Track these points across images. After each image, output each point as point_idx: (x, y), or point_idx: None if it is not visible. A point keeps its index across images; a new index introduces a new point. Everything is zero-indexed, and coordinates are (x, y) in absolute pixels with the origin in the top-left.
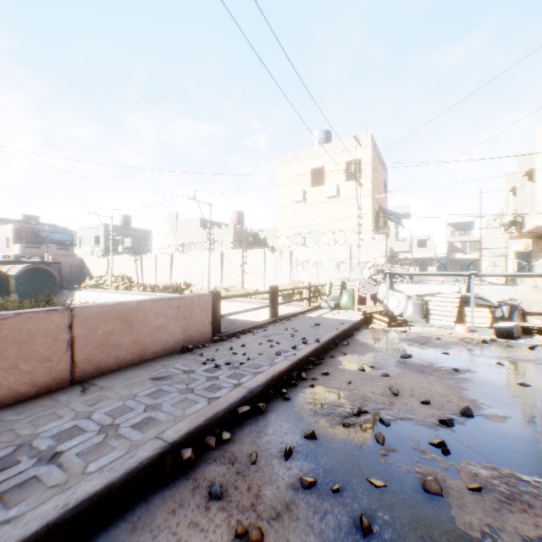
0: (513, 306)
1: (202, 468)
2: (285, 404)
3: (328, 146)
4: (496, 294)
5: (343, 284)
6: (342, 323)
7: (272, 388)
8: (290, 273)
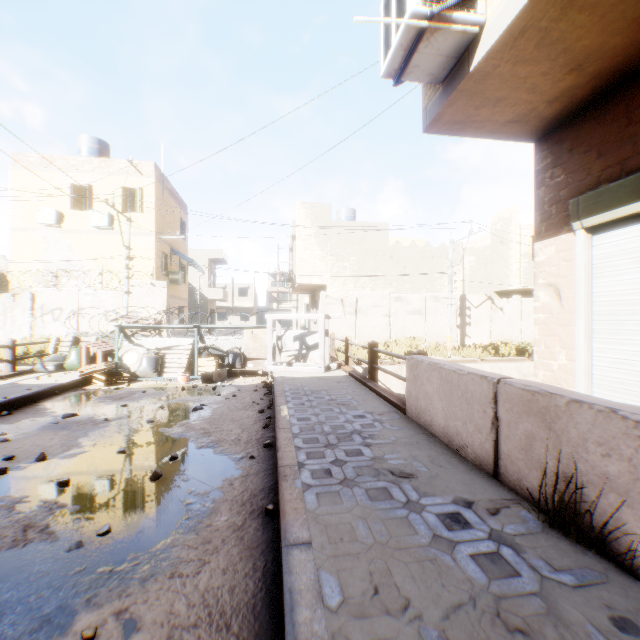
0: (237, 354)
1: None
2: None
3: (98, 160)
4: (230, 344)
5: (76, 339)
6: (30, 389)
7: None
8: (32, 326)
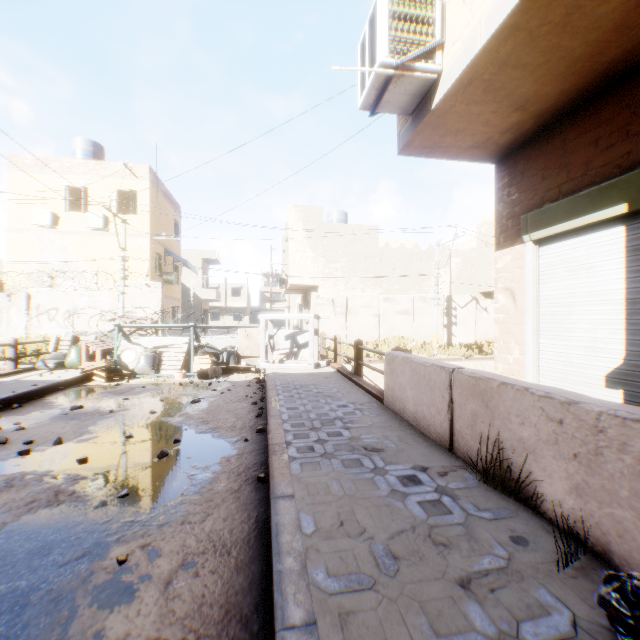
0: (231, 352)
1: None
2: None
3: (93, 163)
4: (225, 342)
5: (75, 338)
6: (36, 385)
7: None
8: (27, 326)
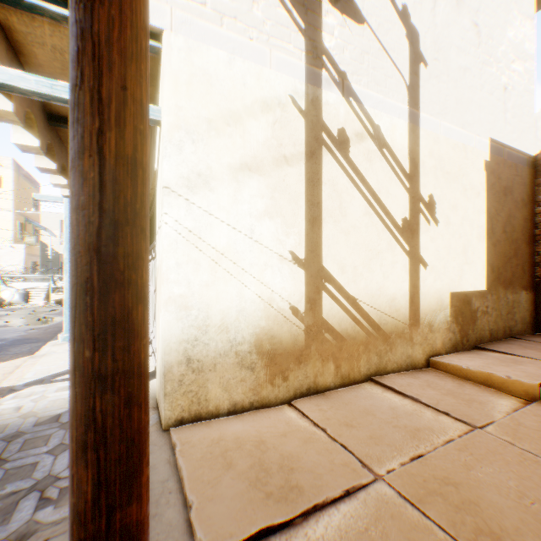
0: None
1: None
2: None
3: None
4: None
5: None
6: None
7: None
8: None
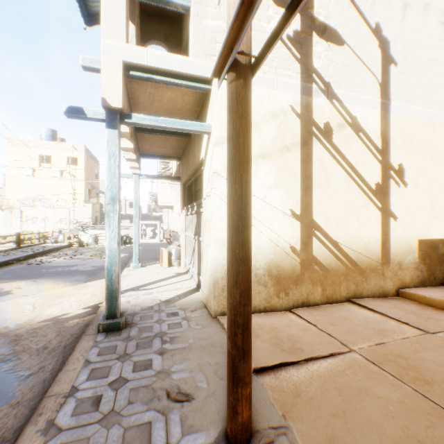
0: (127, 236)
1: (17, 264)
2: (34, 259)
3: (54, 143)
4: (125, 233)
5: (61, 231)
6: (57, 246)
7: (29, 257)
8: (21, 226)
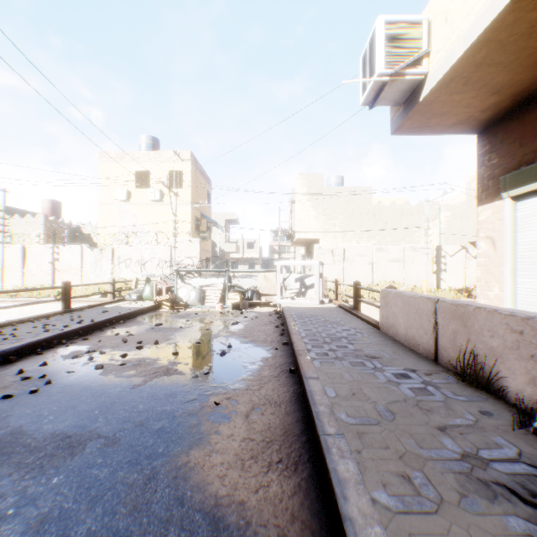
0: (254, 291)
1: None
2: (38, 356)
3: (153, 152)
4: (249, 283)
5: (147, 279)
6: (129, 309)
7: (30, 350)
8: (112, 271)
